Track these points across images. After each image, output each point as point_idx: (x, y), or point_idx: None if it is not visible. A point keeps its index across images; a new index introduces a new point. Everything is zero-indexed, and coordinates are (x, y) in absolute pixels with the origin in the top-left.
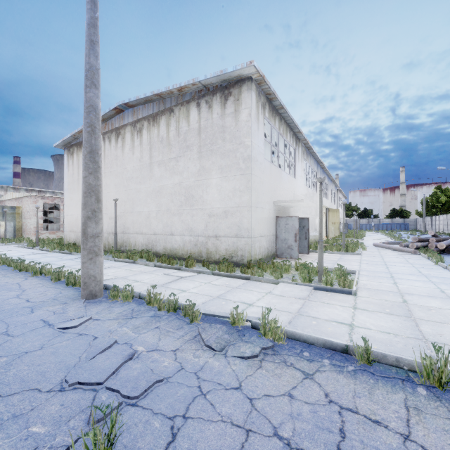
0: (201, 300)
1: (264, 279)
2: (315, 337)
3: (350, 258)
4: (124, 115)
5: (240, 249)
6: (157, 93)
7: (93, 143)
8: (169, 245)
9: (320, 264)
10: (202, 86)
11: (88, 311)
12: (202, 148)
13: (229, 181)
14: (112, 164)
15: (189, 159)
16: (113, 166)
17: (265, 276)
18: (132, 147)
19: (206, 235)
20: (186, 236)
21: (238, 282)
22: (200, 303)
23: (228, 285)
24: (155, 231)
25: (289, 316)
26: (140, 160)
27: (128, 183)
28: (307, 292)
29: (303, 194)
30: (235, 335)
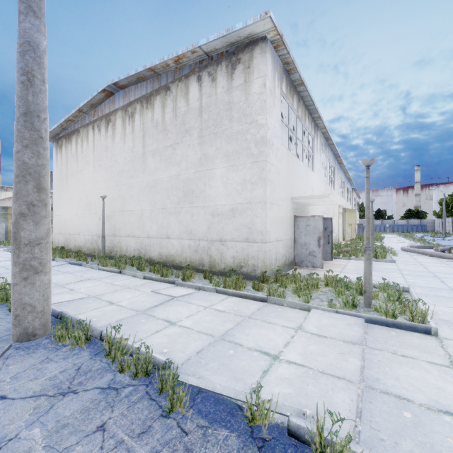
0: (195, 345)
1: (288, 302)
2: None
3: (384, 266)
4: (115, 99)
5: (251, 257)
6: (150, 66)
7: (31, 99)
8: (165, 251)
9: (368, 282)
10: (203, 55)
11: (2, 373)
12: (204, 132)
13: (237, 170)
14: (101, 157)
15: (188, 145)
16: (103, 158)
17: (286, 295)
18: (123, 135)
19: (208, 238)
20: (185, 240)
21: (250, 306)
22: (193, 352)
23: (237, 311)
24: (148, 234)
25: (351, 393)
26: (132, 150)
27: (119, 178)
28: (359, 328)
29: (321, 191)
30: None
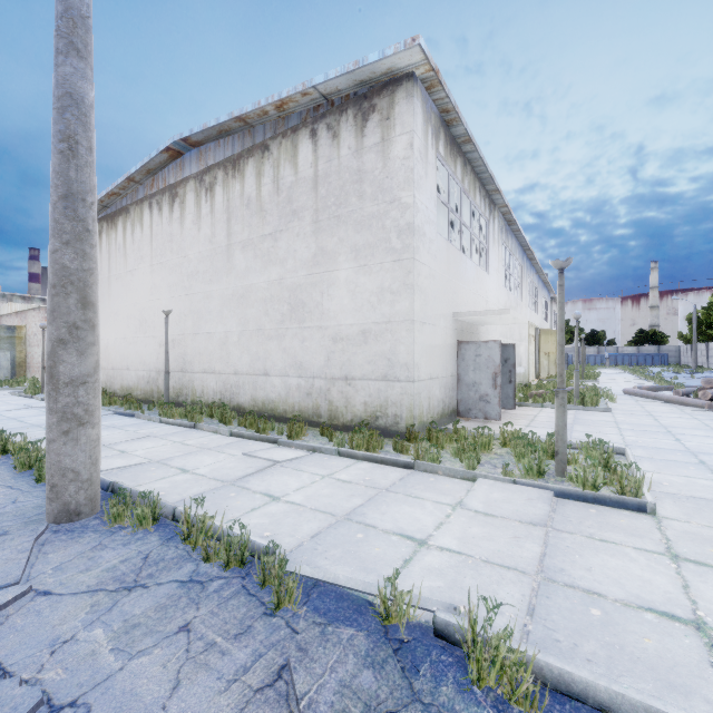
0: (309, 527)
1: (444, 469)
2: (640, 705)
3: (594, 418)
4: (184, 162)
5: (391, 403)
6: (239, 114)
7: (73, 176)
8: (262, 394)
9: (562, 439)
10: (320, 98)
11: (40, 563)
12: (321, 214)
13: (371, 273)
14: (163, 250)
15: (297, 235)
16: (166, 253)
17: (443, 460)
18: (197, 217)
19: (328, 375)
20: (292, 378)
21: (389, 474)
22: (307, 536)
23: (369, 481)
24: (236, 368)
25: (523, 587)
26: (212, 241)
27: (190, 283)
28: (544, 504)
29: (501, 302)
30: (391, 668)
